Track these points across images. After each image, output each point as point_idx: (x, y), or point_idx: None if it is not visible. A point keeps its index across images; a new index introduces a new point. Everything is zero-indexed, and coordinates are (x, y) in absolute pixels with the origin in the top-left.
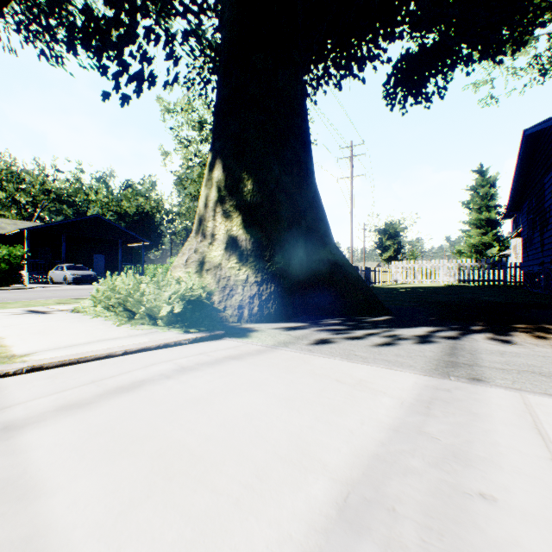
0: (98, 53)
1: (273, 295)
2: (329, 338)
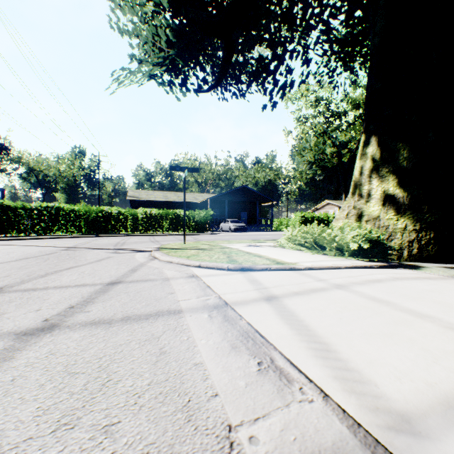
0: (263, 82)
1: (432, 240)
2: None
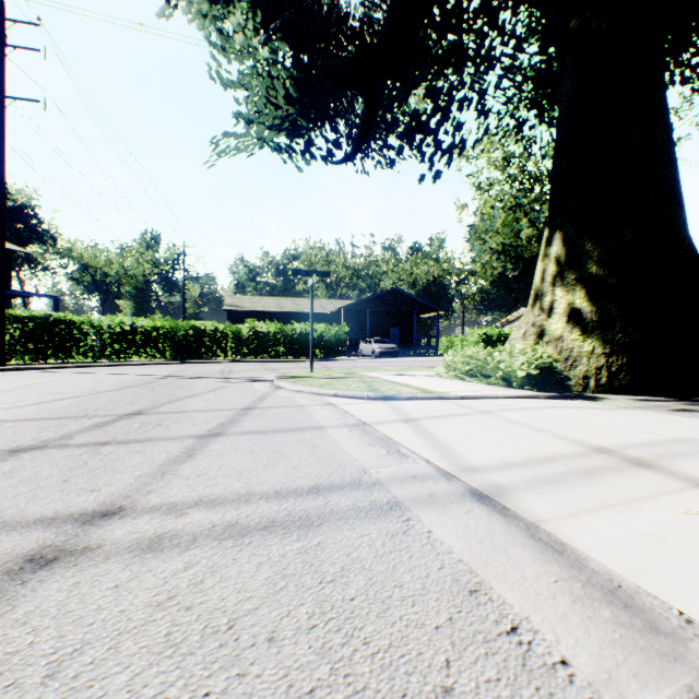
0: (419, 145)
1: (625, 367)
2: (698, 409)
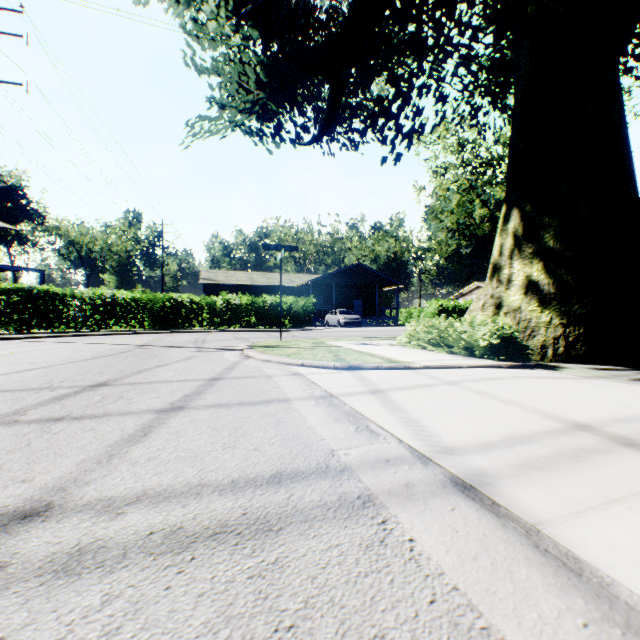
0: (381, 128)
1: (582, 337)
2: None
